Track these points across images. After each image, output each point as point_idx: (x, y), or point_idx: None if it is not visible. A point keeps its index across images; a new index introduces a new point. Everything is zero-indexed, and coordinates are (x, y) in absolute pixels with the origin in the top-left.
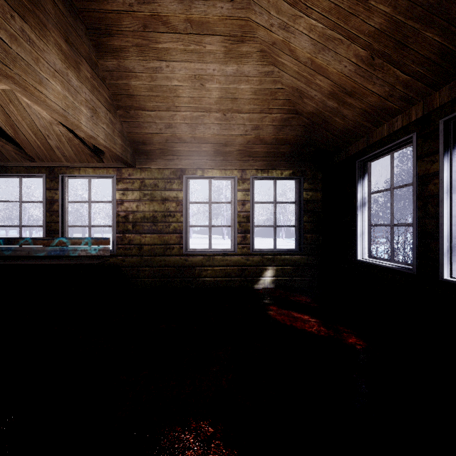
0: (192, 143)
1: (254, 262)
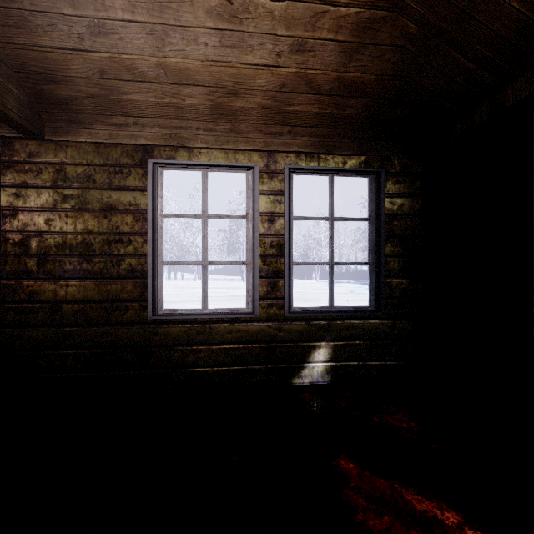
0: (160, 84)
1: (292, 334)
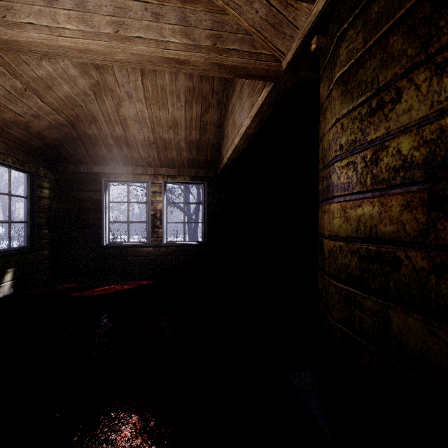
0: None
1: None
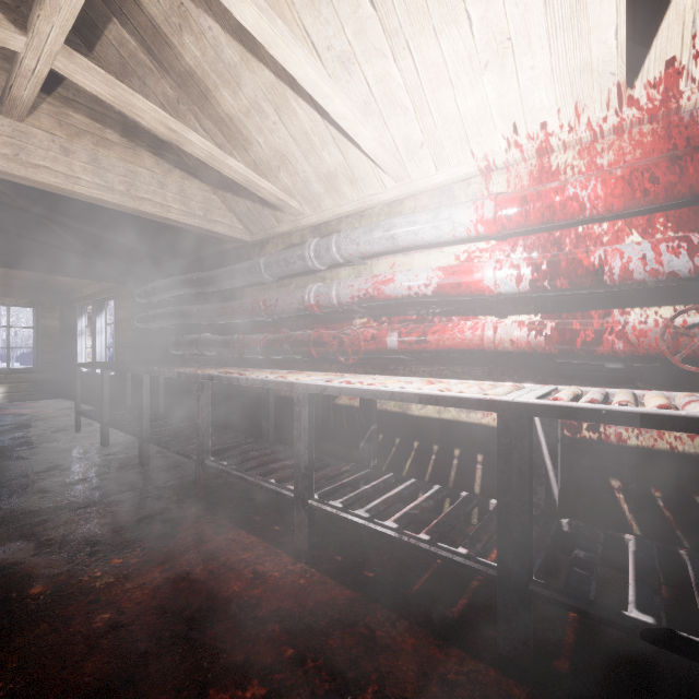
0: None
1: None
